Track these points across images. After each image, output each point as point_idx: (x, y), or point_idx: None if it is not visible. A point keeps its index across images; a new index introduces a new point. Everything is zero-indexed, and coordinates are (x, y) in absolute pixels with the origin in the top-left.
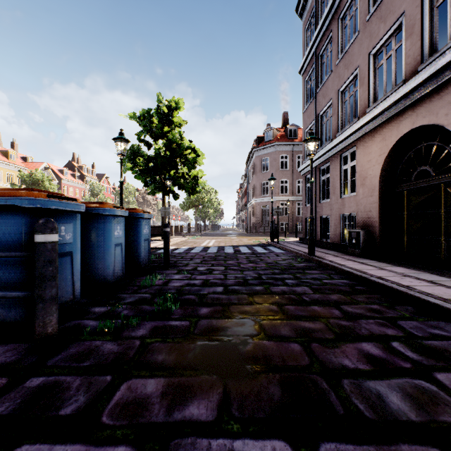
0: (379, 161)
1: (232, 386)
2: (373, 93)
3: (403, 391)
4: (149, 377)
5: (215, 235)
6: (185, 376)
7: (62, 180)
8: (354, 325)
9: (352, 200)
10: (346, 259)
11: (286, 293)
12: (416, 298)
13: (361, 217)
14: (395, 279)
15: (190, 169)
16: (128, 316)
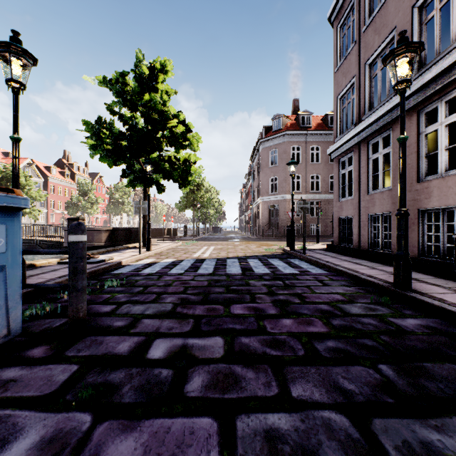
0: None
1: None
2: None
3: None
4: None
5: (215, 239)
6: None
7: (48, 178)
8: None
9: (454, 182)
10: None
11: None
12: None
13: None
14: None
15: (178, 149)
16: None
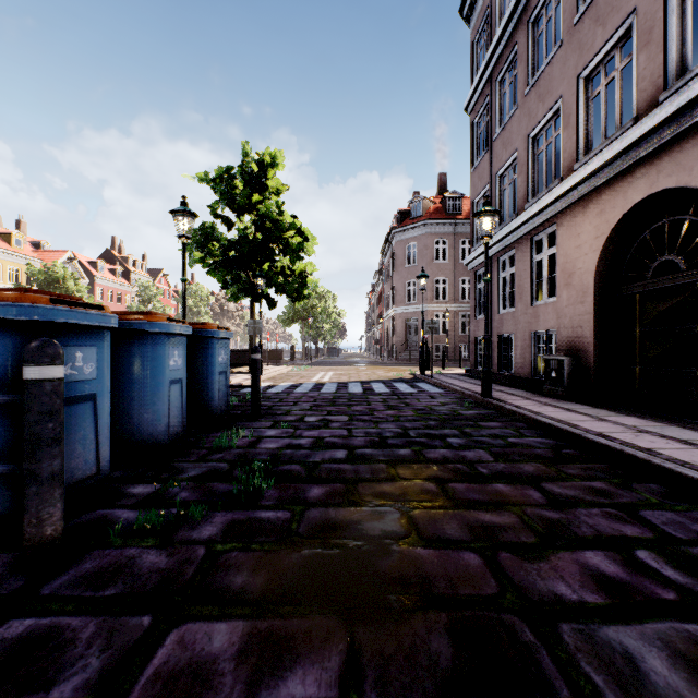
0: (594, 247)
1: (364, 637)
2: (585, 139)
3: (670, 647)
4: (218, 619)
5: (333, 363)
6: (281, 617)
7: (95, 278)
8: (567, 518)
9: (551, 309)
10: (542, 404)
11: (450, 461)
12: (665, 470)
13: (564, 336)
14: (626, 437)
15: (294, 261)
16: (189, 501)
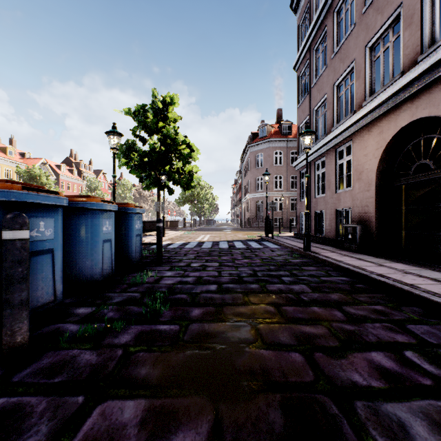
0: (376, 155)
1: (225, 411)
2: (370, 86)
3: (429, 418)
4: (128, 398)
5: (210, 229)
6: (170, 397)
7: (60, 175)
8: (359, 329)
9: (348, 195)
10: (343, 255)
11: (283, 292)
12: (422, 298)
13: (357, 212)
14: (397, 276)
15: (185, 164)
16: (113, 318)
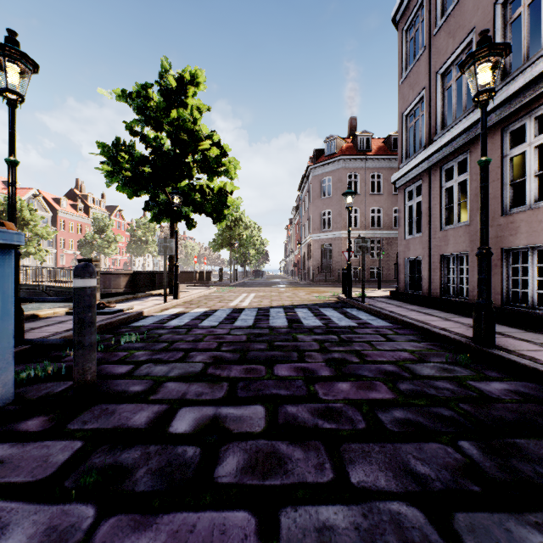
0: None
1: None
2: None
3: None
4: None
5: (256, 284)
6: None
7: (58, 212)
8: None
9: None
10: None
11: None
12: None
13: None
14: None
15: (212, 176)
16: None
